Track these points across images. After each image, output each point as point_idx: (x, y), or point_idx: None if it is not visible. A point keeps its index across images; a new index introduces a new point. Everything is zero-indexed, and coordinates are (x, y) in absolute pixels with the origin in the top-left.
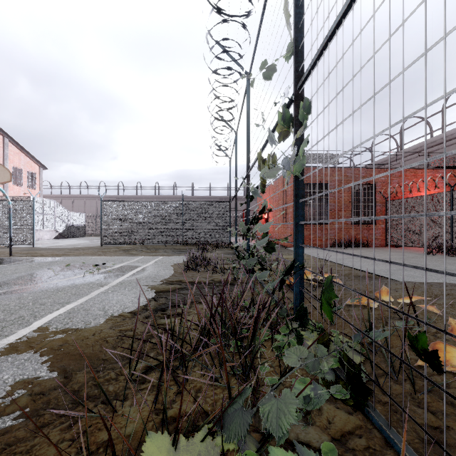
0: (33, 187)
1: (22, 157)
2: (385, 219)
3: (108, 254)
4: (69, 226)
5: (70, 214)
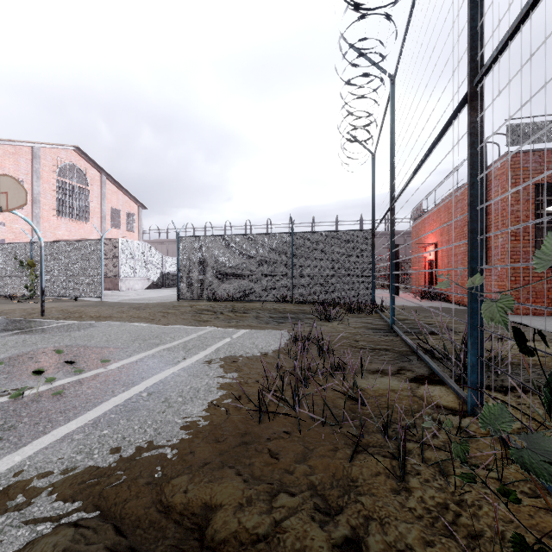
0: (132, 229)
1: (120, 196)
2: None
3: (164, 320)
4: (164, 274)
5: (165, 259)
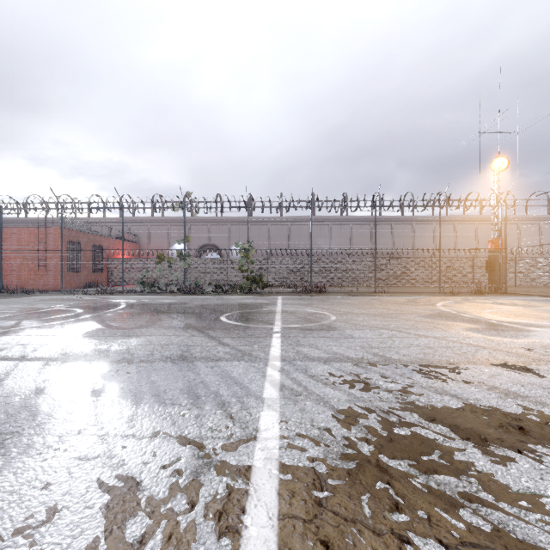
0: None
1: None
2: (108, 269)
3: None
4: None
5: None
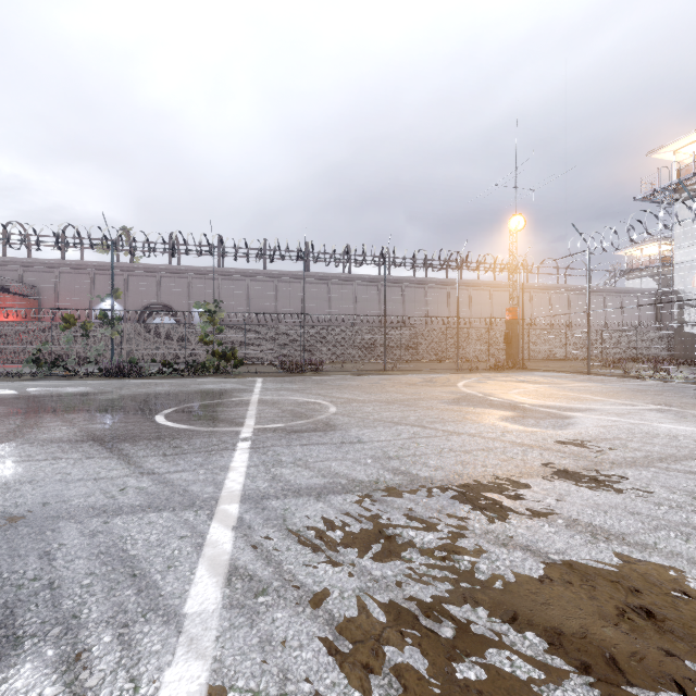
0: None
1: None
2: None
3: None
4: None
5: None
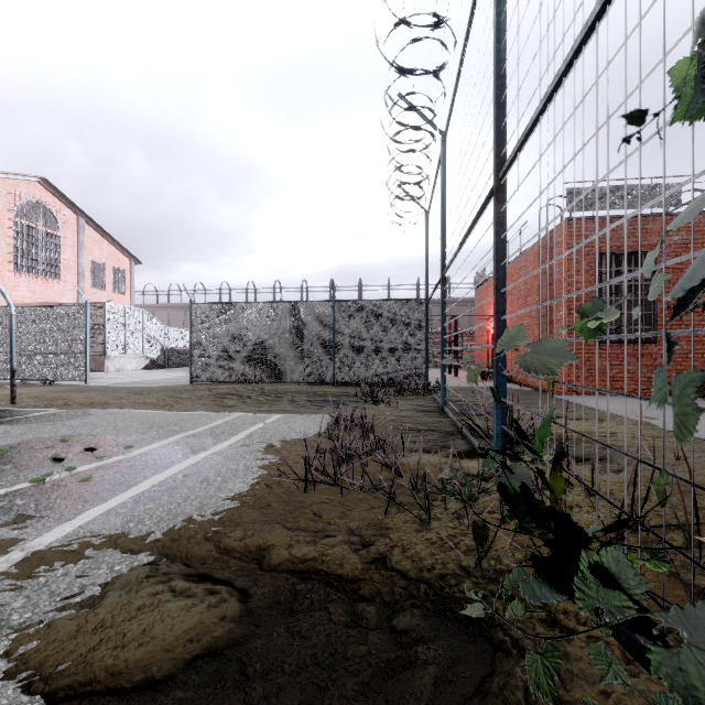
0: (121, 290)
1: (105, 245)
2: None
3: (178, 406)
4: (167, 350)
5: (168, 330)
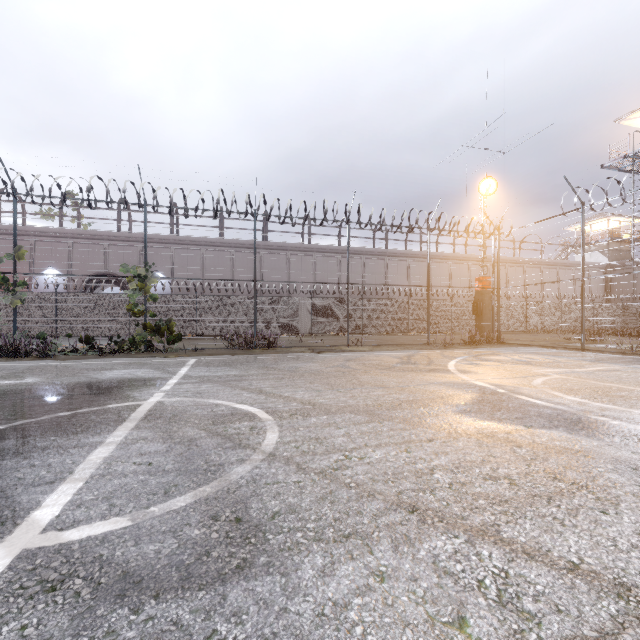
0: None
1: None
2: None
3: None
4: None
5: None
